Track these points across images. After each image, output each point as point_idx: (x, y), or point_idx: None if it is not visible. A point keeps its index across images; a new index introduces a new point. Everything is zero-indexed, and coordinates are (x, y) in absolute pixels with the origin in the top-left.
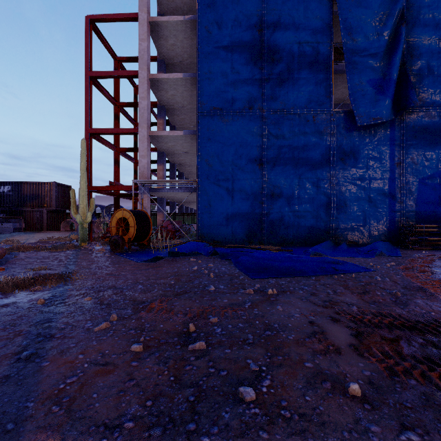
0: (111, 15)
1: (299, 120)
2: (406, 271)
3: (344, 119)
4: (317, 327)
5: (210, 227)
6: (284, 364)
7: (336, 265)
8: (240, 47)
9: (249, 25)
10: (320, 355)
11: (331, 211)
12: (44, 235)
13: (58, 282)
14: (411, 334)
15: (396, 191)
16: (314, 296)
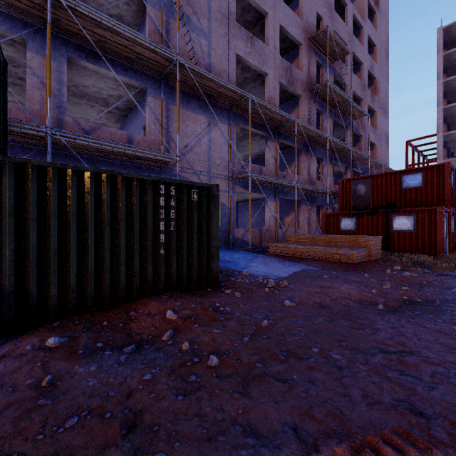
0: (420, 138)
1: None
2: None
3: None
4: None
5: None
6: None
7: None
8: None
9: None
10: None
11: None
12: None
13: None
14: None
15: None
16: None
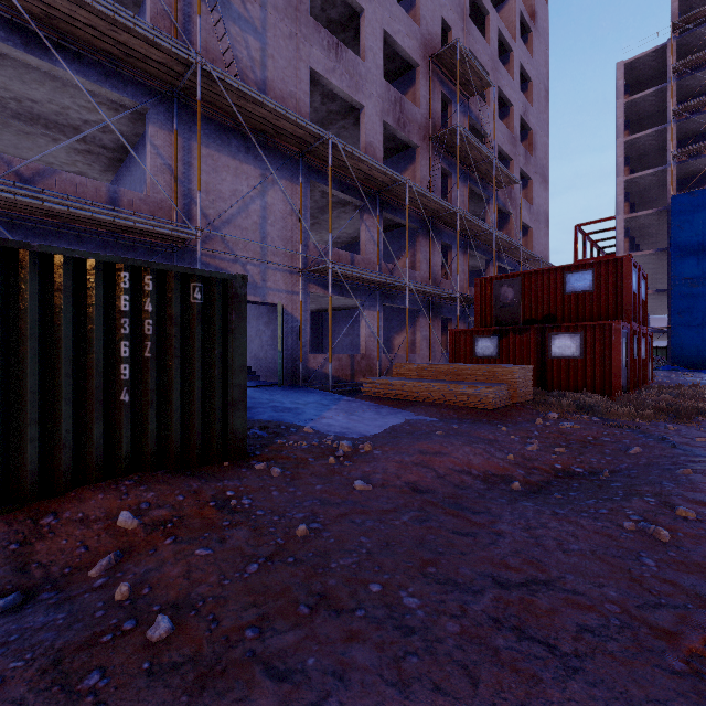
0: (594, 221)
1: None
2: None
3: None
4: None
5: (681, 357)
6: None
7: None
8: None
9: None
10: None
11: None
12: None
13: None
14: None
15: None
16: None
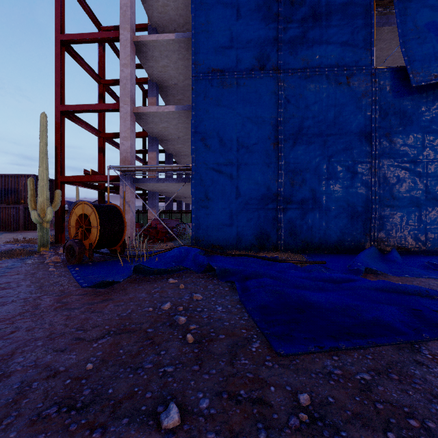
0: None
1: (328, 82)
2: None
3: (390, 80)
4: None
5: (208, 227)
6: None
7: (433, 302)
8: None
9: None
10: None
11: (373, 206)
12: (15, 236)
13: None
14: None
15: None
16: None
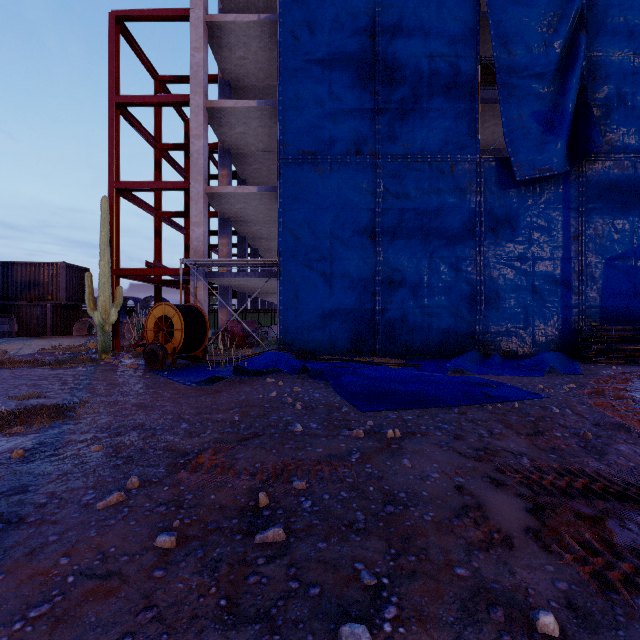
0: (149, 11)
1: (430, 171)
2: (594, 398)
3: (496, 170)
4: (469, 497)
5: (297, 330)
6: (419, 572)
7: (488, 389)
8: (343, 62)
9: (356, 29)
10: (478, 550)
11: (478, 307)
12: (47, 342)
13: (54, 420)
14: (623, 508)
15: (572, 277)
16: (460, 441)
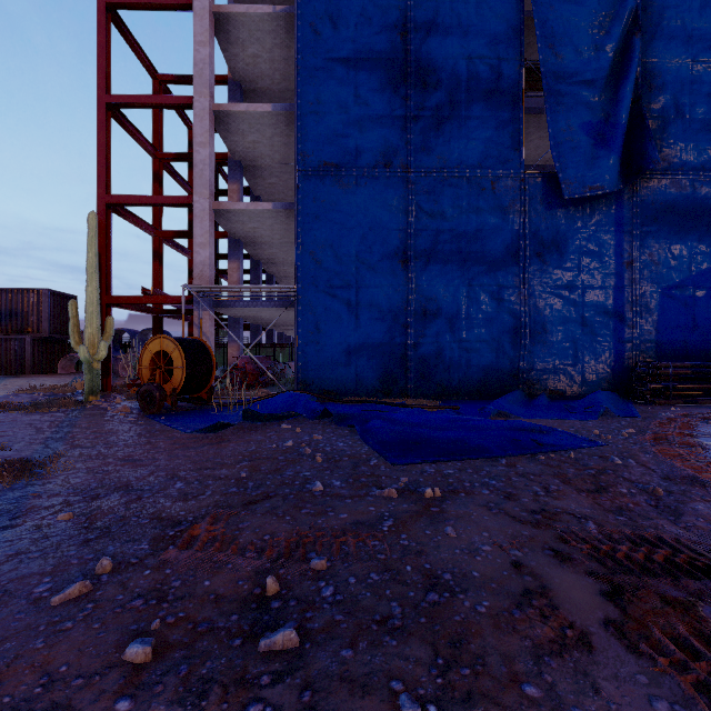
0: None
1: (468, 187)
2: (658, 445)
3: (542, 188)
4: (530, 578)
5: (318, 367)
6: (477, 693)
7: (538, 435)
8: (370, 61)
9: (386, 25)
10: (550, 656)
11: (522, 341)
12: (25, 382)
13: (16, 479)
14: None
15: (625, 308)
16: (512, 501)
